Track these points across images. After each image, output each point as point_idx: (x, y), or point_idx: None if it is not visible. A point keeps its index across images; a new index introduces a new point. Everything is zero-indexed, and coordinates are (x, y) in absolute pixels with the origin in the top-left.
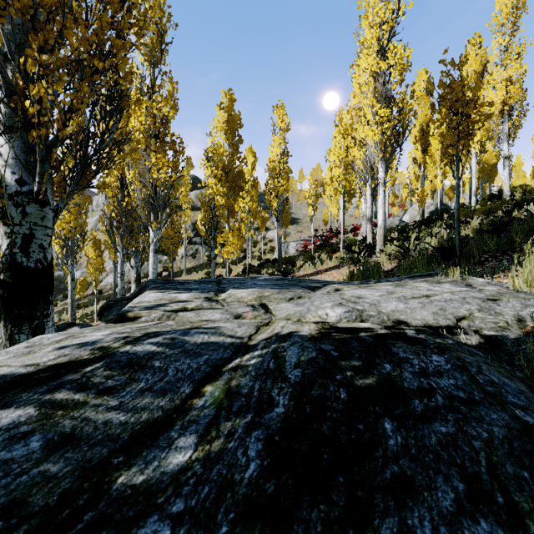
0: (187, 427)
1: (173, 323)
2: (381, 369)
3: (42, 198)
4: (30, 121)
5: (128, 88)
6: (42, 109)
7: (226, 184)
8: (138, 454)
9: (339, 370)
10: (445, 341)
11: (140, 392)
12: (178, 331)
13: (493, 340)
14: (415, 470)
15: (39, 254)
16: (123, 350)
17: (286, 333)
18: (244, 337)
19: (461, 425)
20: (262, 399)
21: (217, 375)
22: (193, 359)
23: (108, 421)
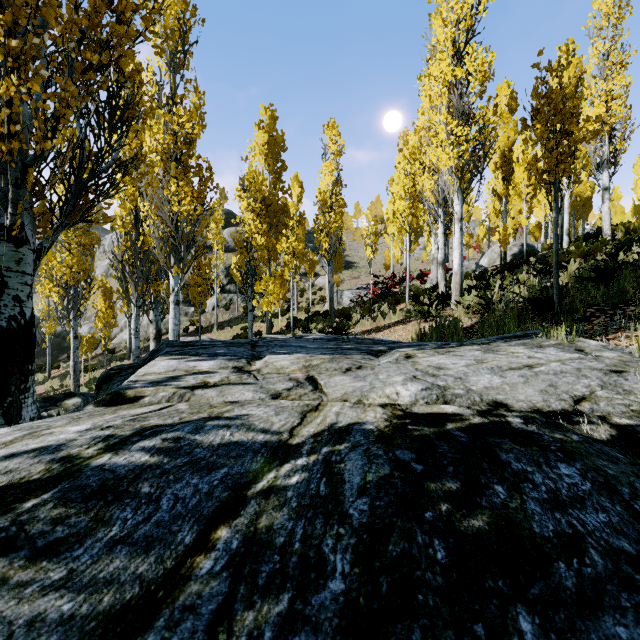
0: (177, 623)
1: (185, 407)
2: (492, 495)
3: (18, 235)
4: (1, 132)
5: (137, 93)
6: (13, 114)
7: (266, 220)
8: None
9: (427, 499)
10: (567, 437)
11: (108, 547)
12: (188, 425)
13: (629, 431)
14: None
15: (14, 308)
16: (97, 464)
17: (343, 425)
18: (284, 432)
19: None
20: (307, 559)
21: (238, 504)
22: (203, 475)
23: (36, 618)
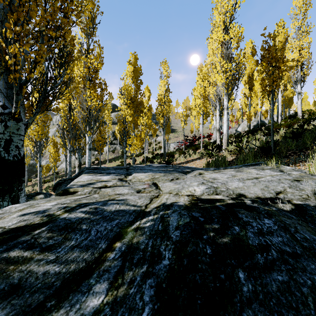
0: (101, 275)
1: (97, 196)
2: (233, 230)
3: (18, 117)
4: (10, 69)
5: (72, 49)
6: (17, 61)
7: (132, 109)
8: (66, 298)
9: (205, 231)
10: (270, 208)
11: (71, 248)
12: (100, 203)
13: (300, 207)
14: (264, 313)
15: (15, 151)
16: (62, 217)
17: (169, 203)
18: (142, 206)
19: (292, 274)
20: (154, 253)
21: (124, 234)
22: (108, 222)
23: (46, 272)
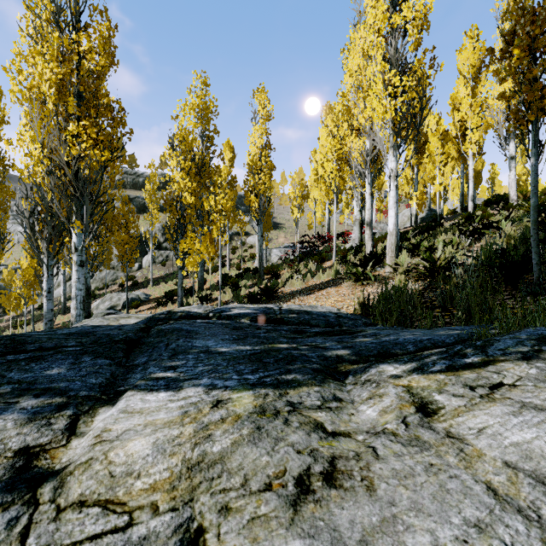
0: None
1: None
2: None
3: None
4: None
5: None
6: None
7: (196, 179)
8: None
9: None
10: None
11: None
12: None
13: None
14: None
15: None
16: None
17: None
18: None
19: None
20: None
21: None
22: None
23: None
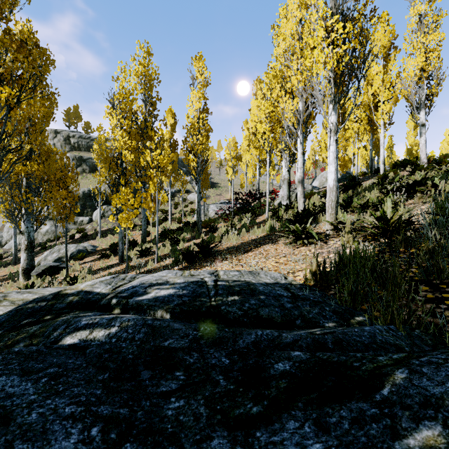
0: None
1: None
2: None
3: None
4: None
5: None
6: None
7: (136, 137)
8: None
9: None
10: None
11: None
12: None
13: None
14: None
15: None
16: None
17: None
18: None
19: None
20: None
21: None
22: None
23: None
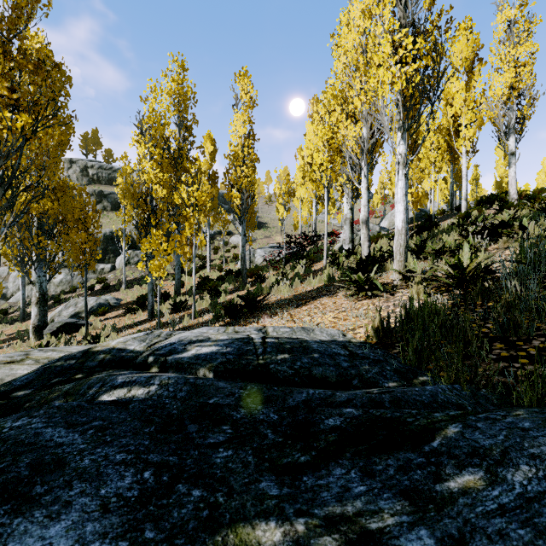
0: None
1: None
2: None
3: None
4: None
5: None
6: None
7: (169, 169)
8: None
9: None
10: None
11: None
12: None
13: None
14: None
15: None
16: None
17: None
18: None
19: None
20: None
21: None
22: None
23: None
